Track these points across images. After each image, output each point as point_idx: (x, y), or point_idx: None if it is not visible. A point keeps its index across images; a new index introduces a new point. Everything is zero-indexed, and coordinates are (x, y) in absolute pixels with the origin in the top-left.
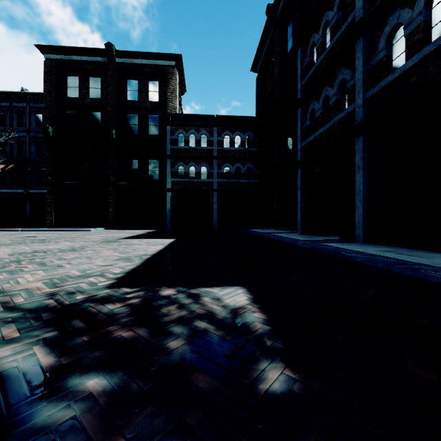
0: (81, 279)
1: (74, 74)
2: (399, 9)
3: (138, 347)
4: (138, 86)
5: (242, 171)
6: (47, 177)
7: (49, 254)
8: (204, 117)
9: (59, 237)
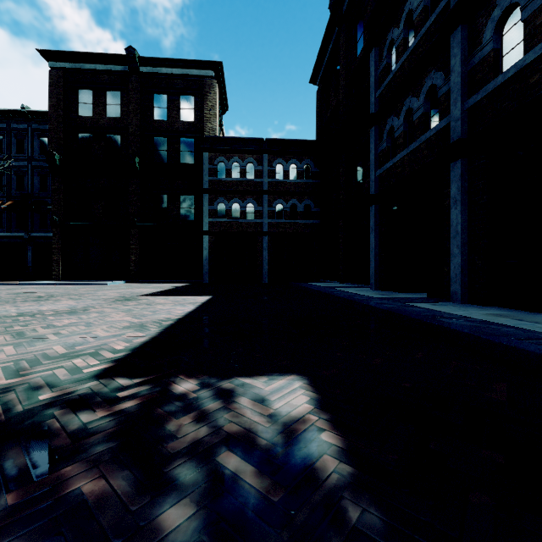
0: (62, 361)
1: (86, 87)
2: None
3: (101, 525)
4: (167, 102)
5: (298, 210)
6: (52, 217)
7: (37, 319)
8: (251, 141)
9: (63, 293)
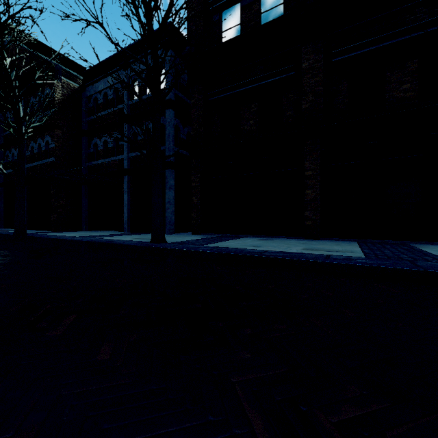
0: None
1: None
2: (33, 141)
3: None
4: None
5: None
6: None
7: None
8: None
9: None
